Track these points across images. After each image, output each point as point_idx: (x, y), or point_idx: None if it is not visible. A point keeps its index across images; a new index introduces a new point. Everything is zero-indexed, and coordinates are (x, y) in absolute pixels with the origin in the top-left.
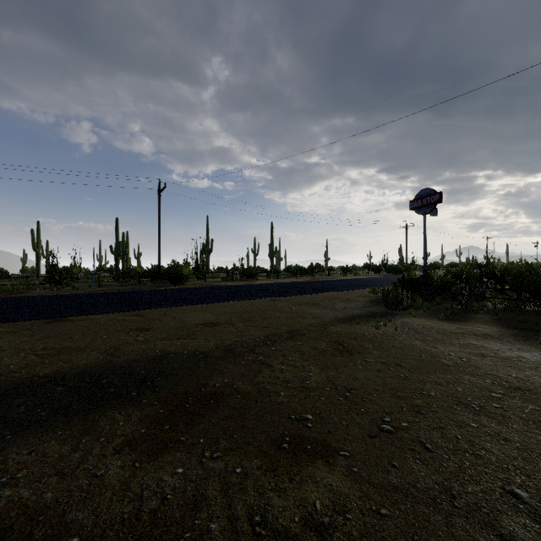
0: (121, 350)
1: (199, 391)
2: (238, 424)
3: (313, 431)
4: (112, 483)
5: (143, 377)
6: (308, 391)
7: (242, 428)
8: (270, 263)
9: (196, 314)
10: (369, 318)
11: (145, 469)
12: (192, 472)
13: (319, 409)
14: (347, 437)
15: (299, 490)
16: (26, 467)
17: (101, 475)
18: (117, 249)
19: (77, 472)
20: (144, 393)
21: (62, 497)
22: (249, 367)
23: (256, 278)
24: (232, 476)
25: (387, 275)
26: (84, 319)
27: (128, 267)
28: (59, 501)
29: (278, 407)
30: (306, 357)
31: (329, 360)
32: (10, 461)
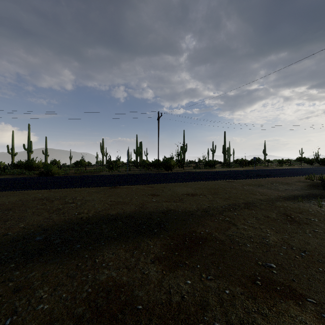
0: (145, 205)
1: (191, 235)
2: (220, 260)
3: (278, 277)
4: (153, 279)
5: (159, 222)
6: (268, 247)
7: (223, 264)
8: (224, 157)
9: (182, 188)
10: (310, 198)
11: (169, 276)
12: (196, 285)
13: (280, 261)
14: (310, 288)
15: (278, 319)
16: (112, 260)
17: (146, 273)
18: (136, 151)
19: (135, 269)
20: (161, 231)
21: (130, 281)
22: (221, 224)
23: (215, 167)
24: (224, 294)
25: (319, 166)
26: (125, 187)
27: (142, 160)
28: (129, 283)
29: (247, 254)
30: (261, 222)
31: (280, 226)
32: (105, 256)
